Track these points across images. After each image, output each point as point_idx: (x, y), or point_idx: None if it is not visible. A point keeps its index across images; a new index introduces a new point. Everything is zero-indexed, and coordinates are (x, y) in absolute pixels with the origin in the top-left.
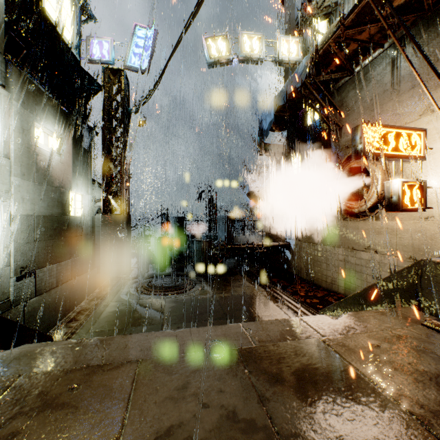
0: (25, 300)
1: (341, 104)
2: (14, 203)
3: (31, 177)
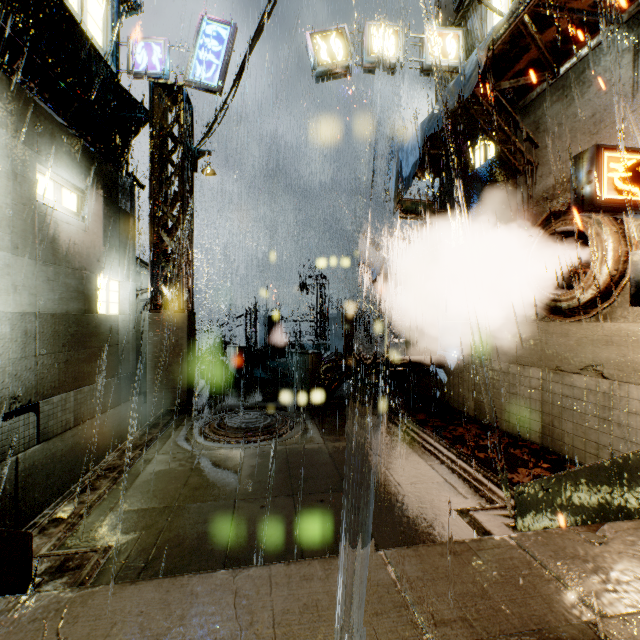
0: (19, 451)
1: (535, 128)
2: None
3: (29, 252)
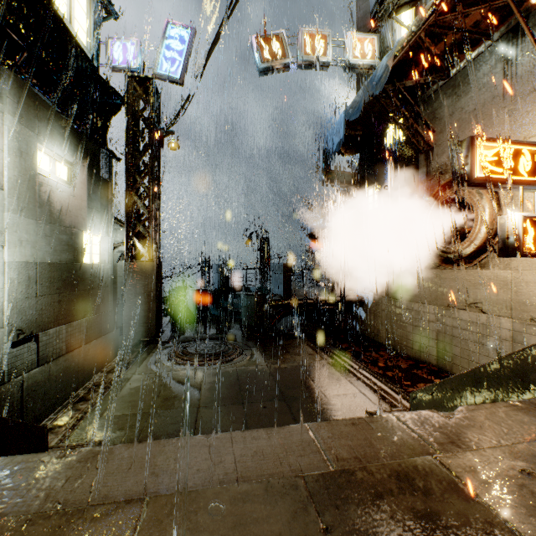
0: (24, 372)
1: (432, 117)
2: (8, 246)
3: (32, 214)
